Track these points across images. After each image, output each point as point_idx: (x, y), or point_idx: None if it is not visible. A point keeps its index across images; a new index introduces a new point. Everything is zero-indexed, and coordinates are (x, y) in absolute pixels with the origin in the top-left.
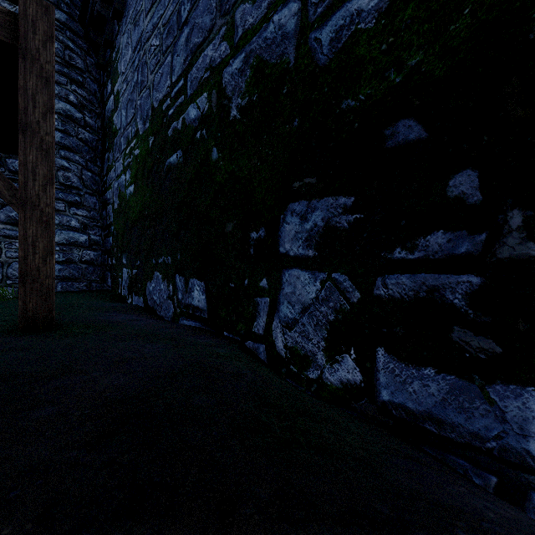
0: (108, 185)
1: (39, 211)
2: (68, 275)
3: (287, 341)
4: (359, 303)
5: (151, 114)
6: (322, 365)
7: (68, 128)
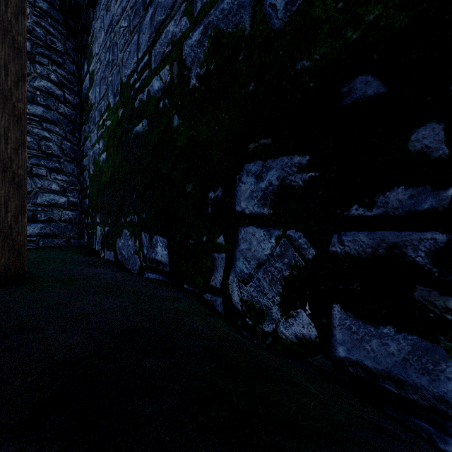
0: (84, 153)
1: (11, 173)
2: (49, 232)
3: (242, 295)
4: (314, 259)
5: (120, 89)
6: (277, 319)
7: (50, 103)
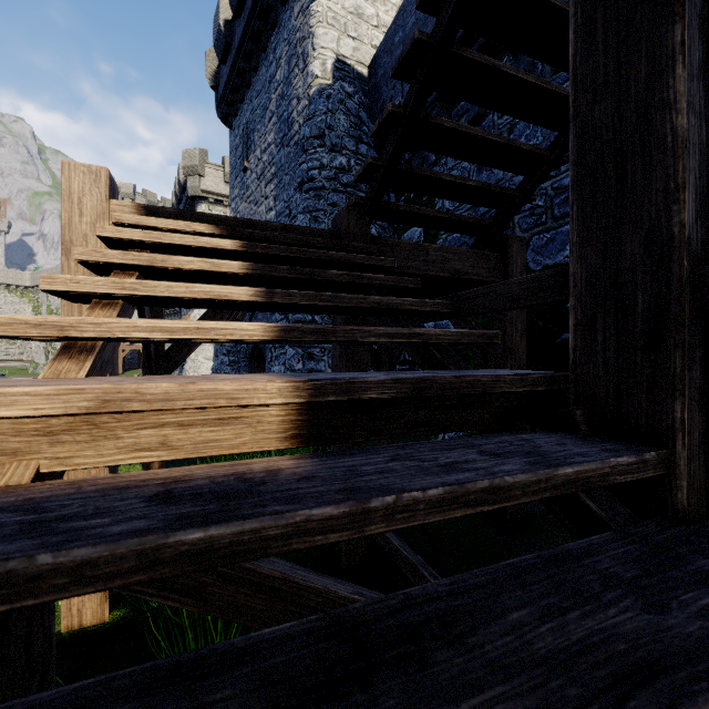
0: None
1: None
2: None
3: None
4: None
5: None
6: None
7: None
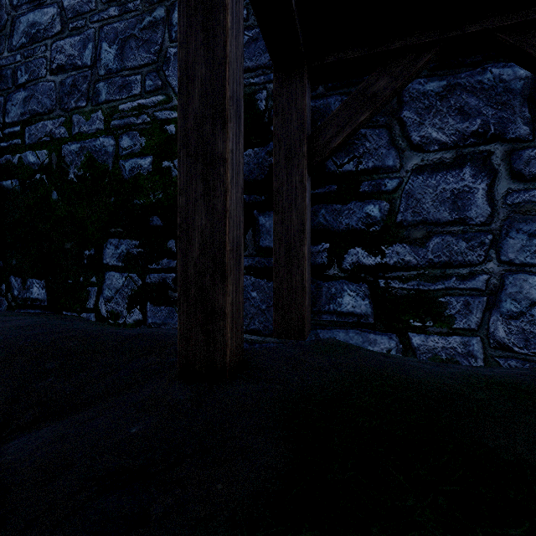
0: None
1: None
2: None
3: (108, 308)
4: (141, 285)
5: None
6: (126, 316)
7: None
